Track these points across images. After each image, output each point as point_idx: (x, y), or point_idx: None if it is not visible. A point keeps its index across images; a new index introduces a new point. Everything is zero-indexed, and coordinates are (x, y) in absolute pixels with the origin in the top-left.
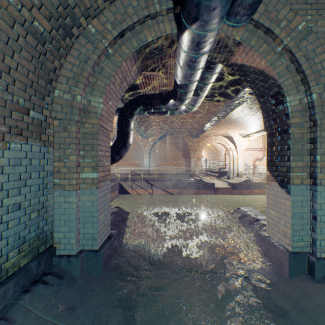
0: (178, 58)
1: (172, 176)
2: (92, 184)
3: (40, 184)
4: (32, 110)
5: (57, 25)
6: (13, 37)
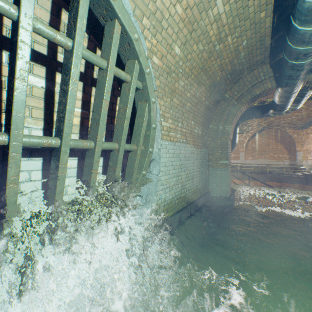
0: (276, 94)
1: (272, 169)
2: (225, 166)
3: (205, 165)
4: (205, 136)
5: (215, 101)
6: (205, 114)
